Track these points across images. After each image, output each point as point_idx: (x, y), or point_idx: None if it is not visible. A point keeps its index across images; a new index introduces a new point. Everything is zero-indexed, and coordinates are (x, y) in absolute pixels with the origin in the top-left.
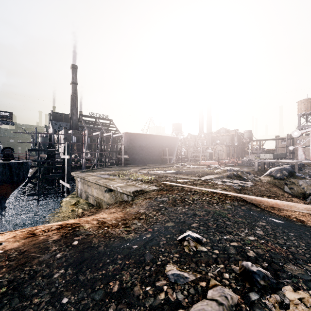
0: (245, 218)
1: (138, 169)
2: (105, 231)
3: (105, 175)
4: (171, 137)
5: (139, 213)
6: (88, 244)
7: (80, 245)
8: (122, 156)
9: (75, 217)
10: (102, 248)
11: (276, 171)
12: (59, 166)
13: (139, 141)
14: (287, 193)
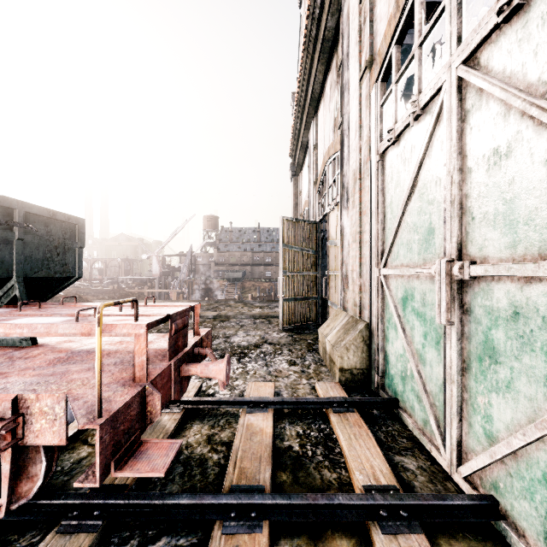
0: None
1: None
2: None
3: None
4: None
5: None
6: None
7: None
8: None
9: None
10: None
11: (106, 283)
12: None
13: None
14: None
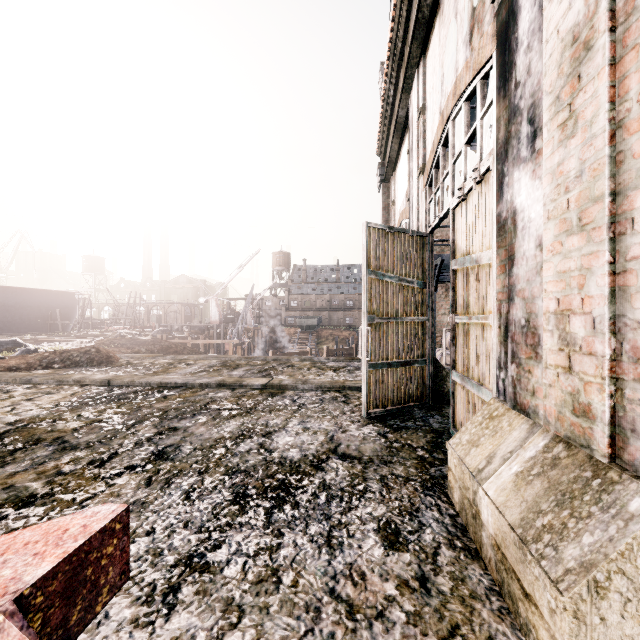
0: None
1: (7, 336)
2: None
3: None
4: (66, 293)
5: None
6: None
7: None
8: None
9: None
10: None
11: (156, 331)
12: None
13: (1, 297)
14: None
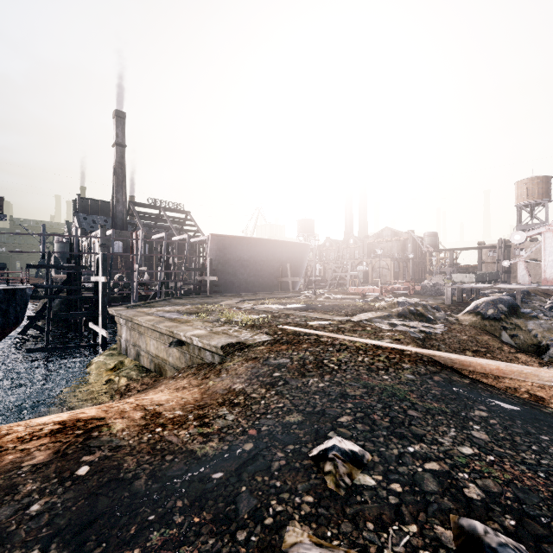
0: (445, 403)
1: (235, 302)
2: (155, 436)
3: (172, 313)
4: (296, 244)
5: (233, 392)
6: (111, 474)
7: (92, 477)
8: (206, 277)
9: (112, 394)
10: (142, 481)
11: (486, 304)
12: (86, 296)
13: (237, 250)
14: (507, 344)
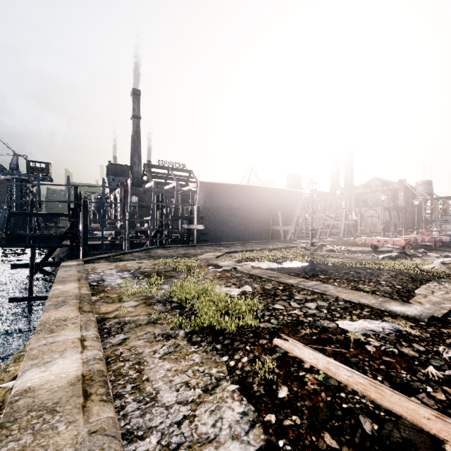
0: None
1: (216, 256)
2: None
3: (125, 273)
4: (287, 191)
5: None
6: None
7: None
8: (193, 225)
9: None
10: None
11: None
12: (69, 245)
13: (227, 198)
14: None
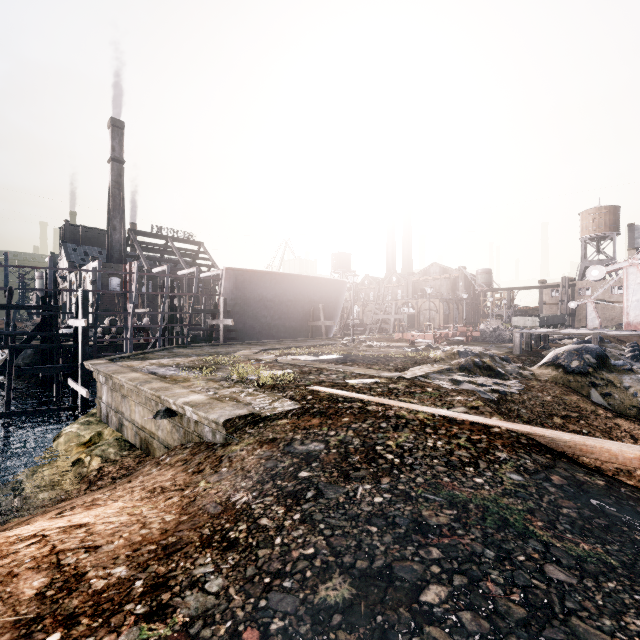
0: (598, 539)
1: (254, 352)
2: None
3: (169, 367)
4: (330, 281)
5: (230, 510)
6: None
7: None
8: (219, 321)
9: (78, 482)
10: None
11: (568, 355)
12: (62, 345)
13: (259, 287)
14: (600, 406)
